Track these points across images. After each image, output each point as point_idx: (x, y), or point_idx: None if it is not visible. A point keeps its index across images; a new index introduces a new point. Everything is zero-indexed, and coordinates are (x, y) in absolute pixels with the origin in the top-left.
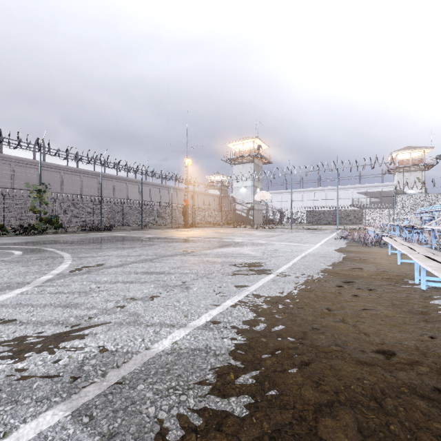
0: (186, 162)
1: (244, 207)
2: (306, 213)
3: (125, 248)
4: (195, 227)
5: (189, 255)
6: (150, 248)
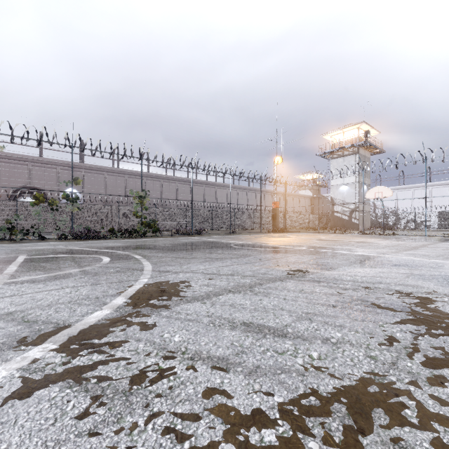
0: (275, 161)
1: (346, 208)
2: (438, 215)
3: (214, 259)
4: (286, 232)
5: (309, 281)
6: (244, 261)
